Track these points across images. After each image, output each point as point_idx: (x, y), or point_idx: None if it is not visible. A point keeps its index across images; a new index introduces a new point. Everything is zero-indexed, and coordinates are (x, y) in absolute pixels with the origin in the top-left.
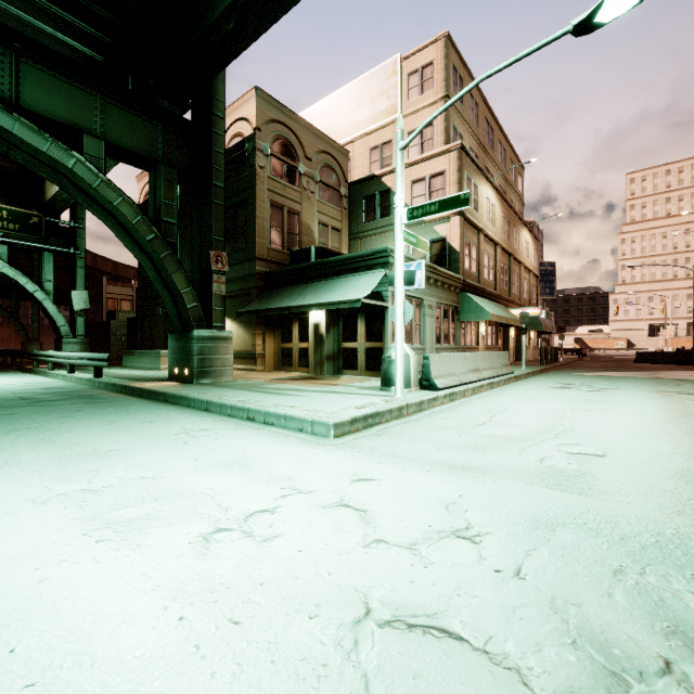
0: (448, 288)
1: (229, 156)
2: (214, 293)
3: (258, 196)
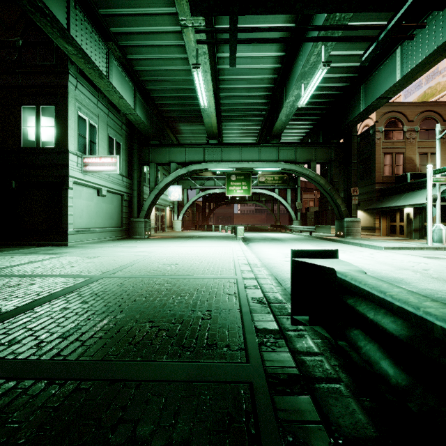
0: None
1: (362, 136)
2: (352, 204)
3: (376, 153)
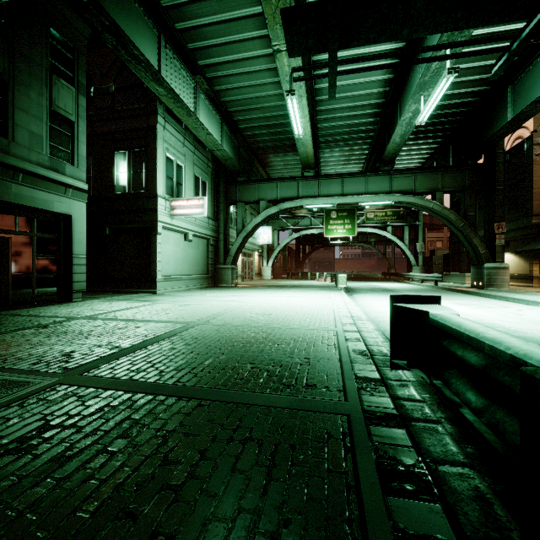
0: None
1: (512, 152)
2: (496, 244)
3: (534, 175)
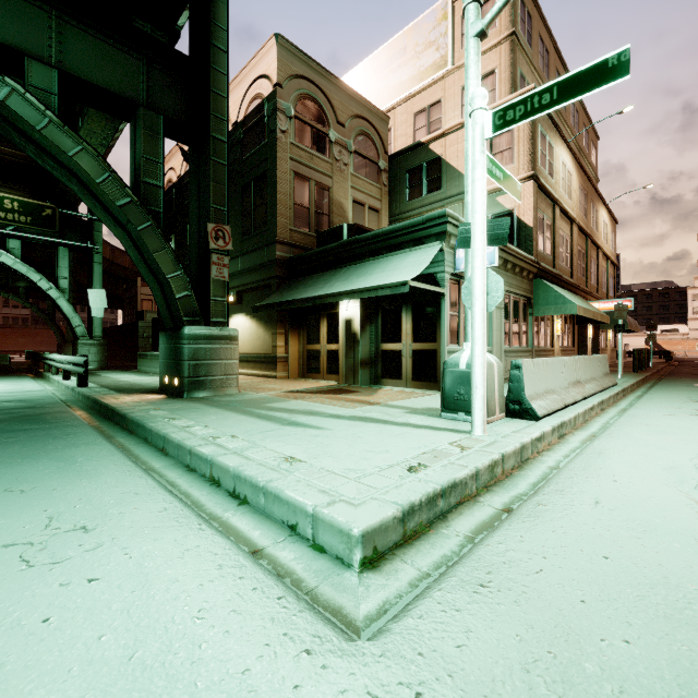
0: (519, 273)
1: (247, 124)
2: (213, 279)
3: (279, 167)
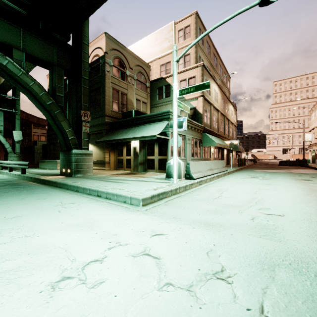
0: (197, 131)
1: (92, 66)
2: (83, 131)
3: (106, 85)
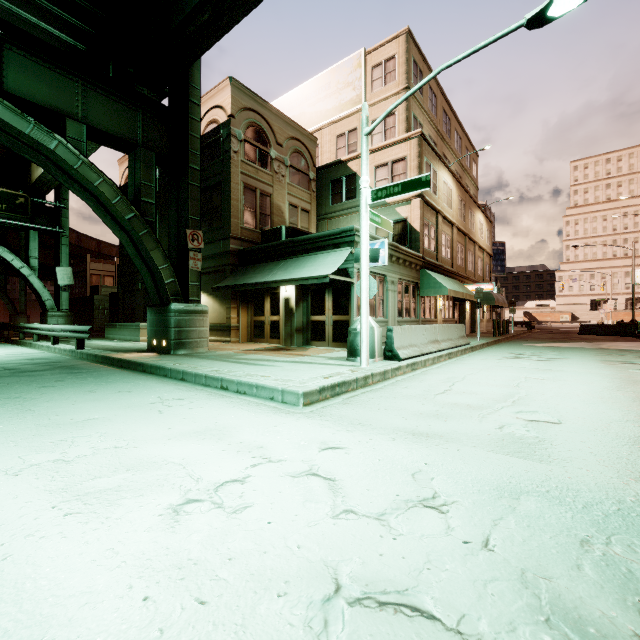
0: (409, 266)
1: (205, 141)
2: (190, 269)
3: (232, 179)
